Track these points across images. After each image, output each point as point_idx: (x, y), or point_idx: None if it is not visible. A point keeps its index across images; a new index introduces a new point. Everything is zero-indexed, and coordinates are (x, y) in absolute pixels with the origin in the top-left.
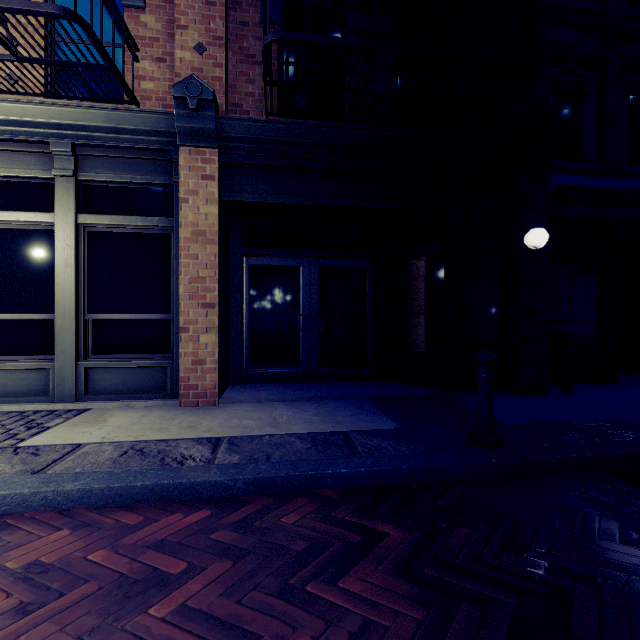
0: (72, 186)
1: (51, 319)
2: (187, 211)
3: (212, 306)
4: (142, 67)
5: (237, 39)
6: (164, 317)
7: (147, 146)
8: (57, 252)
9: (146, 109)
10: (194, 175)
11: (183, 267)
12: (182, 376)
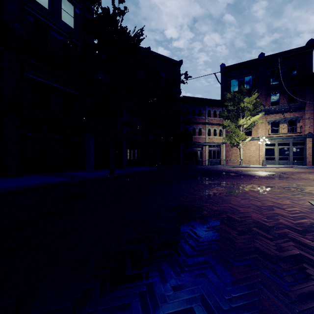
0: (291, 143)
1: (287, 157)
2: (307, 145)
3: (311, 155)
4: (299, 129)
5: (313, 124)
6: (302, 156)
7: (301, 138)
8: (290, 150)
9: (303, 135)
10: (308, 141)
11: (307, 151)
12: (307, 163)
